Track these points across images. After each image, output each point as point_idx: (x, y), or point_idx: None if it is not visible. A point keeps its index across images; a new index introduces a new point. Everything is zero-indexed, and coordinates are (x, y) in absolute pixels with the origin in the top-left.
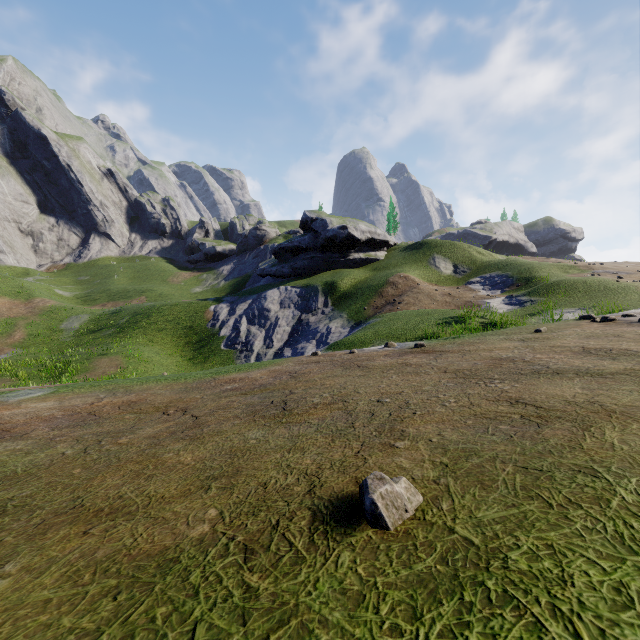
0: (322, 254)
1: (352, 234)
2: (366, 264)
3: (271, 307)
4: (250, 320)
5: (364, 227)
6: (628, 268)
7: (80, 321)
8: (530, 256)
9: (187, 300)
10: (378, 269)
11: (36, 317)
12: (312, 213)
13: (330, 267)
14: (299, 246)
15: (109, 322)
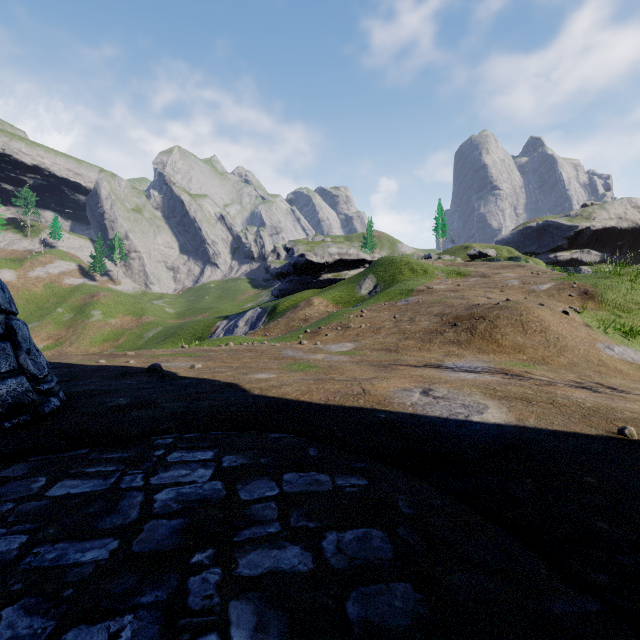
0: (298, 277)
1: (310, 260)
2: (333, 283)
3: (240, 324)
4: (225, 334)
5: (334, 250)
6: (443, 294)
7: (155, 332)
8: (515, 263)
9: (212, 317)
10: (324, 290)
11: (137, 329)
12: (291, 243)
13: (306, 288)
14: (282, 272)
15: (165, 333)
